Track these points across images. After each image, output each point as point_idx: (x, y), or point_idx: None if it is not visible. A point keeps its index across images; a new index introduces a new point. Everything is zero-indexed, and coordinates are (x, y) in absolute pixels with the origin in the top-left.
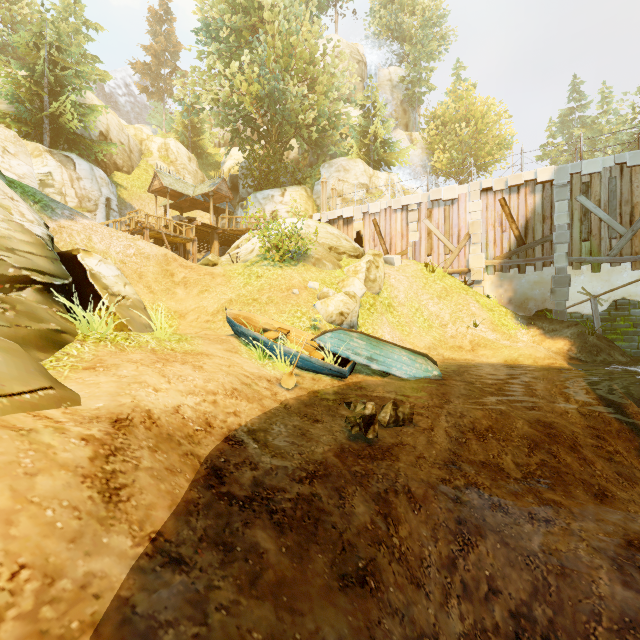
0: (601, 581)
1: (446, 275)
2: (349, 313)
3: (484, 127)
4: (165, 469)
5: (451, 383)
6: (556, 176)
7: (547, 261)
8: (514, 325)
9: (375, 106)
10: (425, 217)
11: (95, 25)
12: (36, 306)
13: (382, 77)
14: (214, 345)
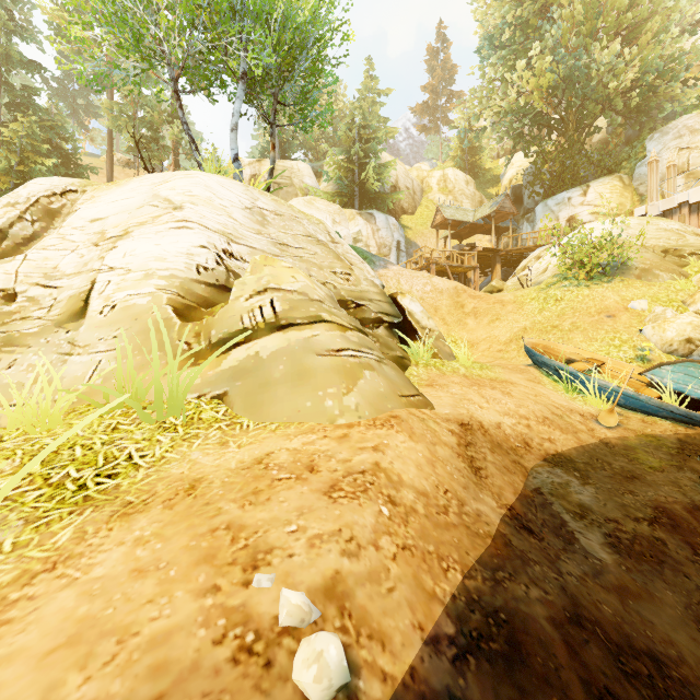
0: None
1: None
2: None
3: None
4: (503, 467)
5: None
6: None
7: None
8: None
9: None
10: None
11: (386, 91)
12: (387, 339)
13: None
14: (514, 374)
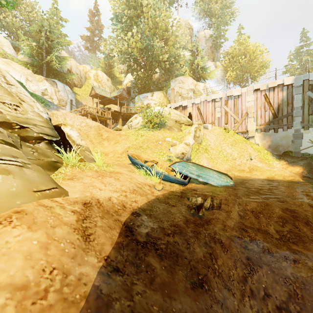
0: None
1: (235, 134)
2: (186, 153)
3: (254, 58)
4: (107, 227)
5: (239, 188)
6: (295, 81)
7: (290, 126)
8: (272, 159)
9: (197, 50)
10: (224, 104)
11: (65, 19)
12: (46, 150)
13: (201, 35)
14: (123, 168)
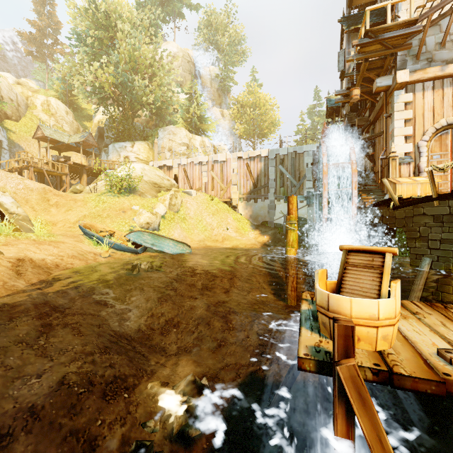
0: (200, 310)
1: (220, 202)
2: (152, 223)
3: (264, 112)
4: (37, 273)
5: (194, 255)
6: (270, 154)
7: (266, 196)
8: (247, 229)
9: (195, 94)
10: (210, 169)
11: None
12: None
13: (205, 72)
14: (69, 238)
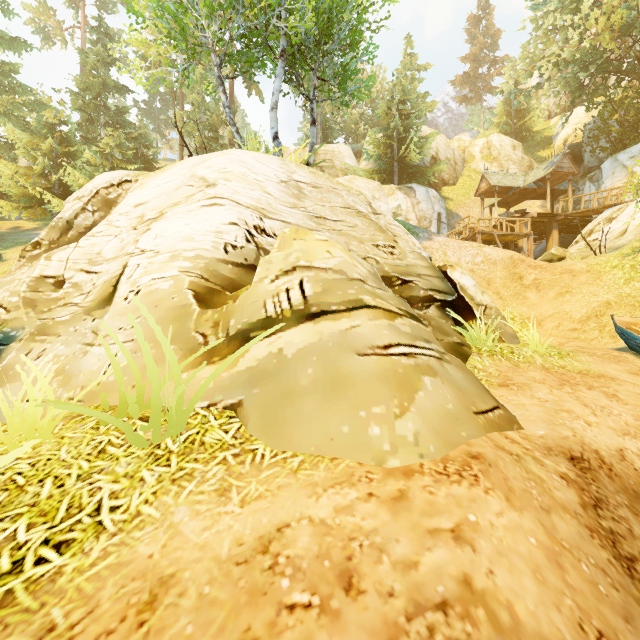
0: None
1: None
2: None
3: None
4: None
5: None
6: None
7: None
8: None
9: None
10: None
11: (425, 66)
12: (440, 321)
13: None
14: (608, 364)
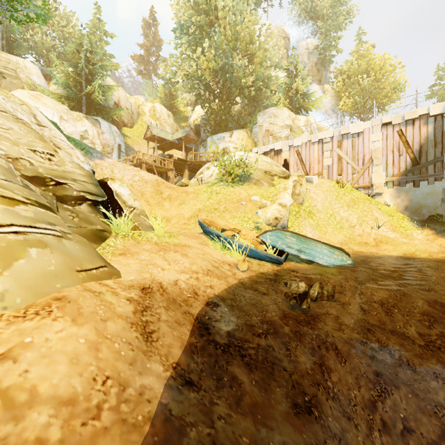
0: None
1: (353, 189)
2: (282, 218)
3: (381, 76)
4: (175, 322)
5: (361, 270)
6: None
7: (438, 177)
8: (410, 227)
9: (296, 68)
10: (336, 147)
11: (111, 34)
12: (89, 215)
13: (301, 47)
14: (192, 240)
